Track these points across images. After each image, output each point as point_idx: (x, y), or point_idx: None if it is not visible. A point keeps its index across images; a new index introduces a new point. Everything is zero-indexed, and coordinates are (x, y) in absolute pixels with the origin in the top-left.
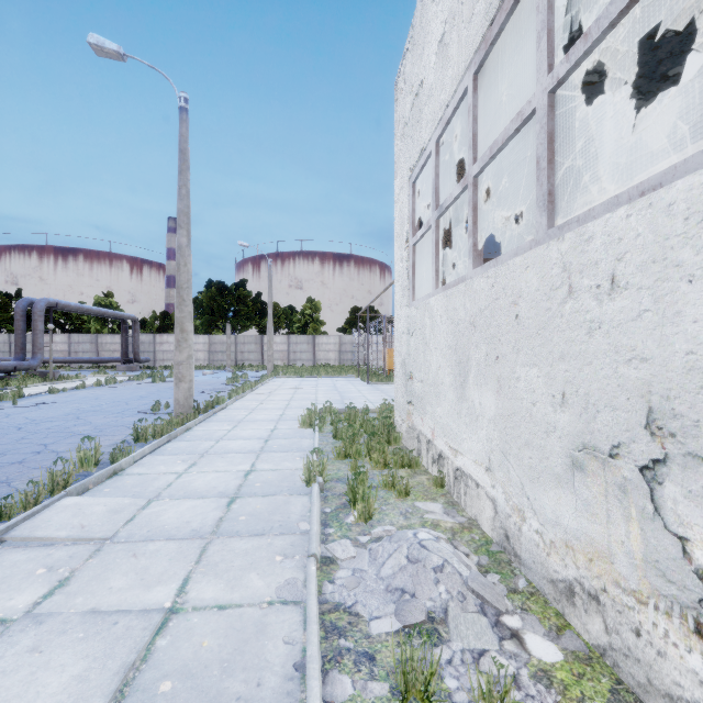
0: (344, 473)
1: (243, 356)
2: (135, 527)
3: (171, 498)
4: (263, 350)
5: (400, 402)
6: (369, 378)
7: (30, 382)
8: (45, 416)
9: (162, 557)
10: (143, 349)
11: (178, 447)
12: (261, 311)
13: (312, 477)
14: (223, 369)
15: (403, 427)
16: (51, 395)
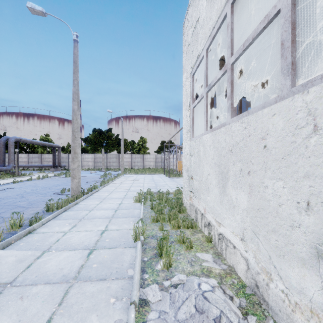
0: (156, 232)
1: (110, 164)
2: (29, 273)
3: (56, 250)
4: (119, 161)
5: (185, 190)
6: (169, 175)
7: (5, 177)
8: (6, 196)
9: (38, 299)
10: (63, 161)
11: (69, 215)
12: (119, 143)
13: (137, 236)
14: (100, 170)
15: (187, 204)
16: (14, 184)
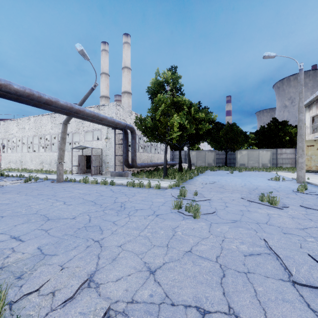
0: None
1: None
2: None
3: None
4: None
5: None
6: None
7: None
8: None
9: None
10: None
11: None
12: None
13: None
14: None
15: None
16: None
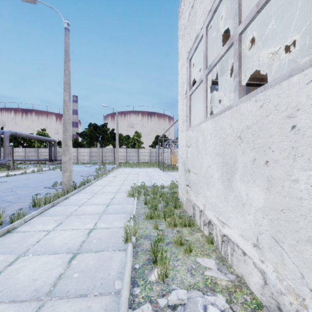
0: (149, 231)
1: (105, 158)
2: None
3: (34, 253)
4: (114, 155)
5: (181, 184)
6: (164, 168)
7: (0, 171)
8: None
9: None
10: (59, 155)
11: (56, 210)
12: (114, 137)
13: (129, 236)
14: (96, 164)
15: (183, 199)
16: (6, 178)
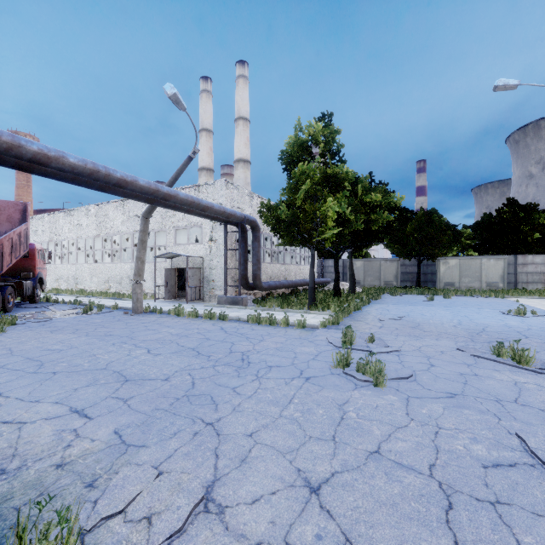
0: None
1: None
2: None
3: None
4: None
5: None
6: None
7: None
8: None
9: None
10: None
11: None
12: None
13: None
14: None
15: None
16: None
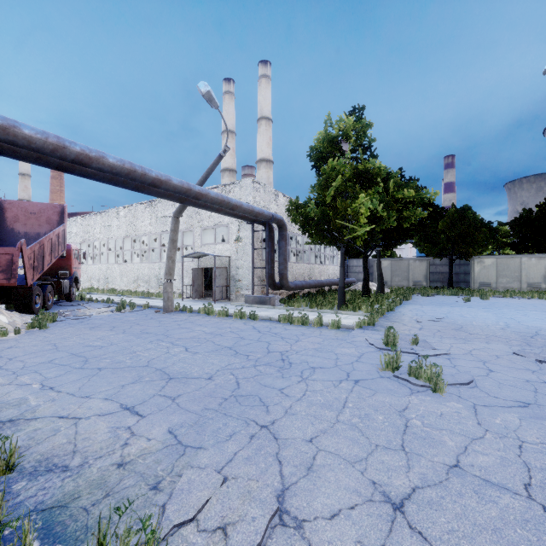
0: None
1: None
2: None
3: None
4: None
5: None
6: None
7: None
8: None
9: None
10: None
11: None
12: None
13: None
14: None
15: None
16: None
